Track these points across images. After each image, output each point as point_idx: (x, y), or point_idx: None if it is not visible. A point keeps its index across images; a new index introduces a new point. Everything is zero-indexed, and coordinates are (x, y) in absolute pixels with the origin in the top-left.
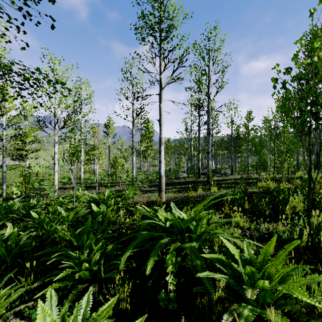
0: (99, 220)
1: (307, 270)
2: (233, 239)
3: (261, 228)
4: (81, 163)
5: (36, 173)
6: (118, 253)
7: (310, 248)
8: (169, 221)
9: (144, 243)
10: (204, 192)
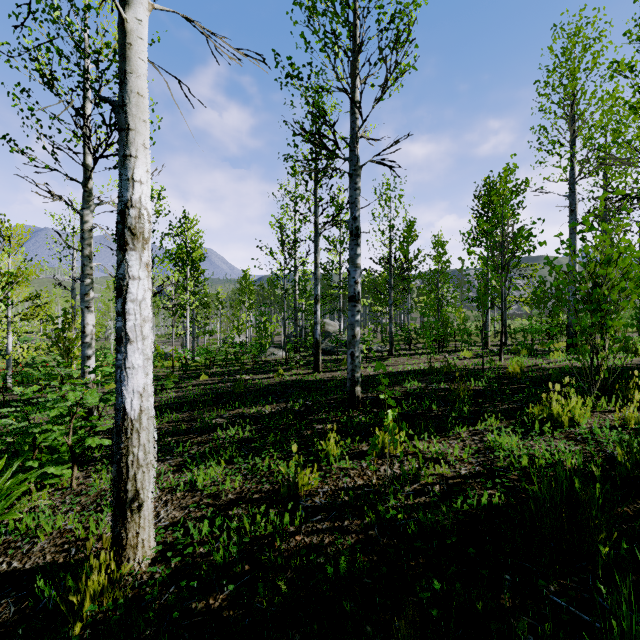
0: None
1: None
2: None
3: None
4: None
5: None
6: None
7: None
8: None
9: None
10: (350, 465)
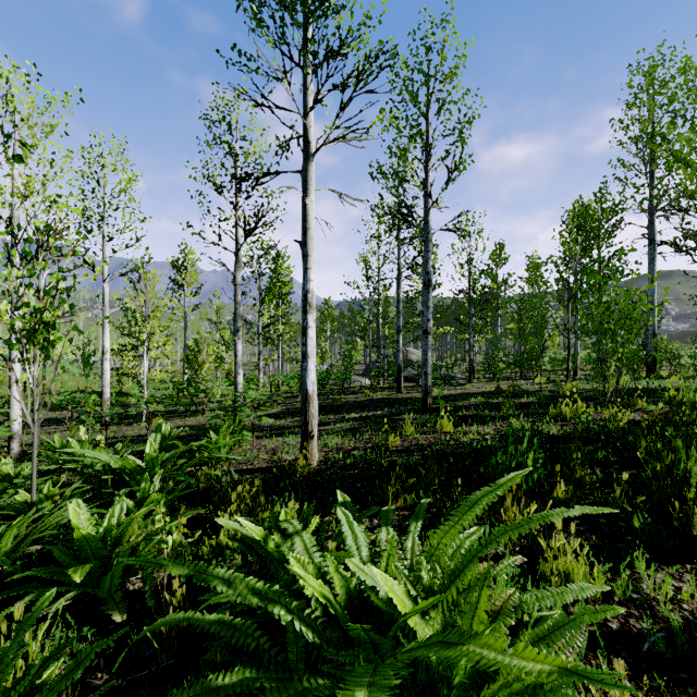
0: (78, 577)
1: None
2: None
3: (651, 596)
4: (104, 357)
5: None
6: None
7: None
8: None
9: None
10: (419, 436)
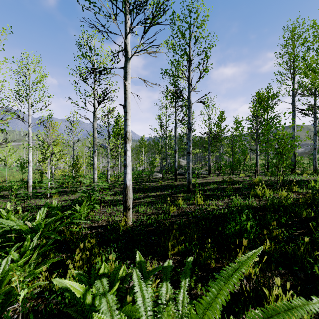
0: None
1: None
2: None
3: None
4: (29, 165)
5: None
6: None
7: None
8: None
9: None
10: (186, 206)
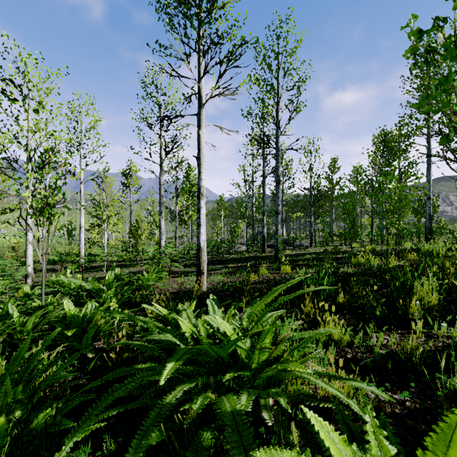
0: (70, 333)
1: None
2: (329, 386)
3: (373, 344)
4: (81, 230)
5: (12, 247)
6: (68, 426)
7: None
8: (176, 360)
9: (144, 388)
10: (270, 275)
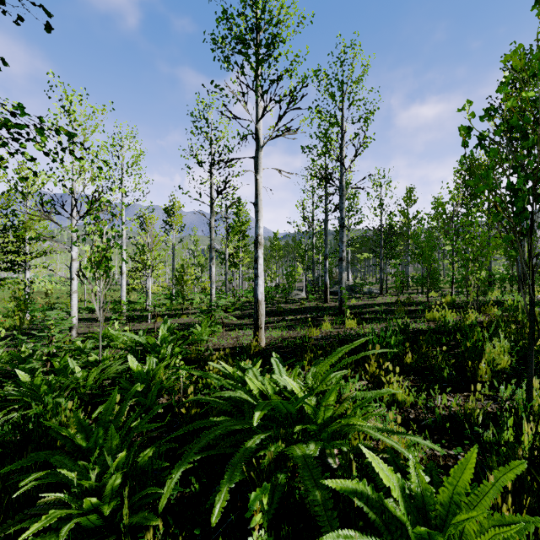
0: (140, 388)
1: (534, 511)
2: (386, 438)
3: (437, 405)
4: (123, 277)
5: (45, 293)
6: (164, 465)
7: (538, 462)
8: (261, 410)
9: (219, 439)
10: (333, 330)
